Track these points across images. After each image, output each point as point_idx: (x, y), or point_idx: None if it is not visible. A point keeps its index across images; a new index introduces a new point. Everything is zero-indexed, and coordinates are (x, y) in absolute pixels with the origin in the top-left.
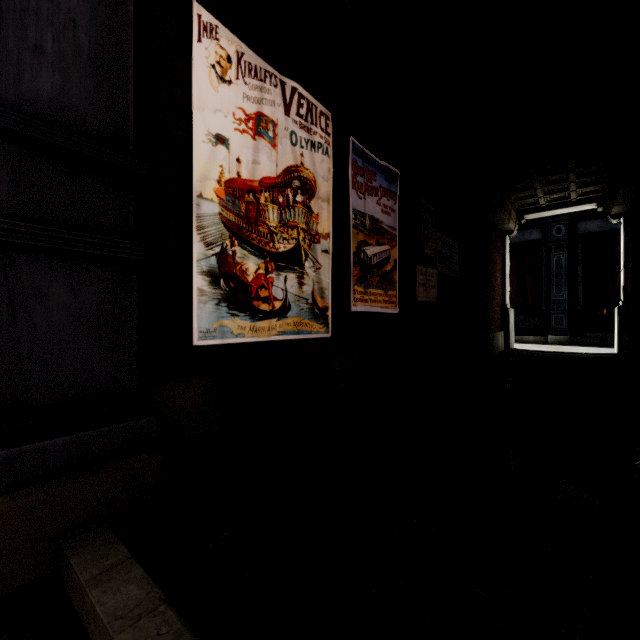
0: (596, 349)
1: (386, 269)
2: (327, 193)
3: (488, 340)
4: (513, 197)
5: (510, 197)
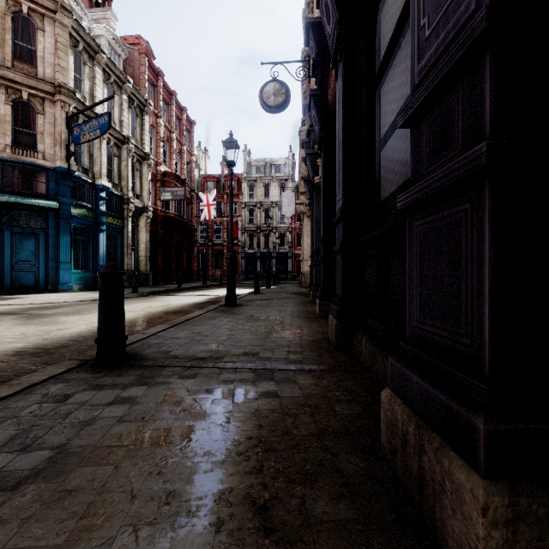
0: None
1: None
2: None
3: None
4: None
5: None
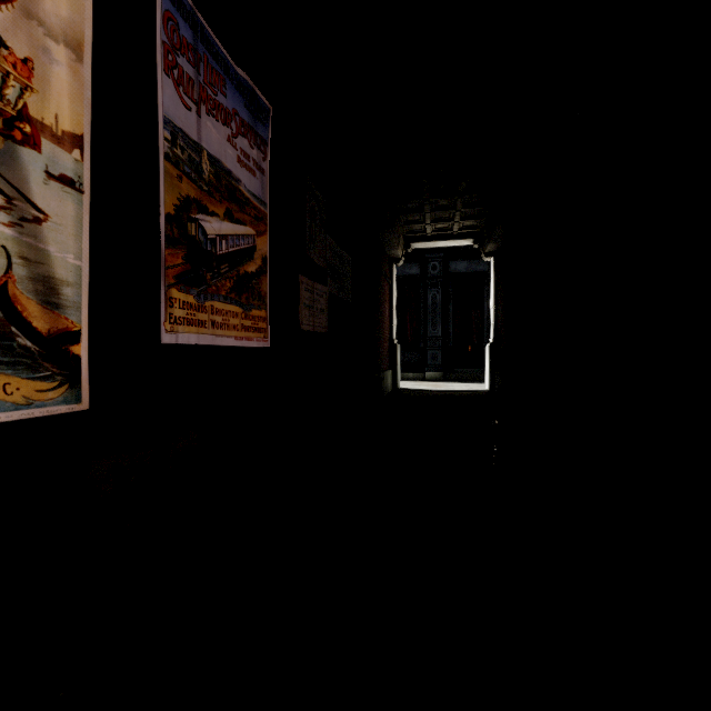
0: (466, 385)
1: (247, 269)
2: (71, 25)
3: (379, 381)
4: (403, 219)
5: (400, 218)
